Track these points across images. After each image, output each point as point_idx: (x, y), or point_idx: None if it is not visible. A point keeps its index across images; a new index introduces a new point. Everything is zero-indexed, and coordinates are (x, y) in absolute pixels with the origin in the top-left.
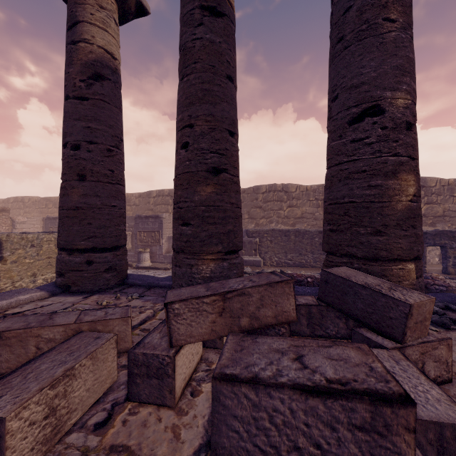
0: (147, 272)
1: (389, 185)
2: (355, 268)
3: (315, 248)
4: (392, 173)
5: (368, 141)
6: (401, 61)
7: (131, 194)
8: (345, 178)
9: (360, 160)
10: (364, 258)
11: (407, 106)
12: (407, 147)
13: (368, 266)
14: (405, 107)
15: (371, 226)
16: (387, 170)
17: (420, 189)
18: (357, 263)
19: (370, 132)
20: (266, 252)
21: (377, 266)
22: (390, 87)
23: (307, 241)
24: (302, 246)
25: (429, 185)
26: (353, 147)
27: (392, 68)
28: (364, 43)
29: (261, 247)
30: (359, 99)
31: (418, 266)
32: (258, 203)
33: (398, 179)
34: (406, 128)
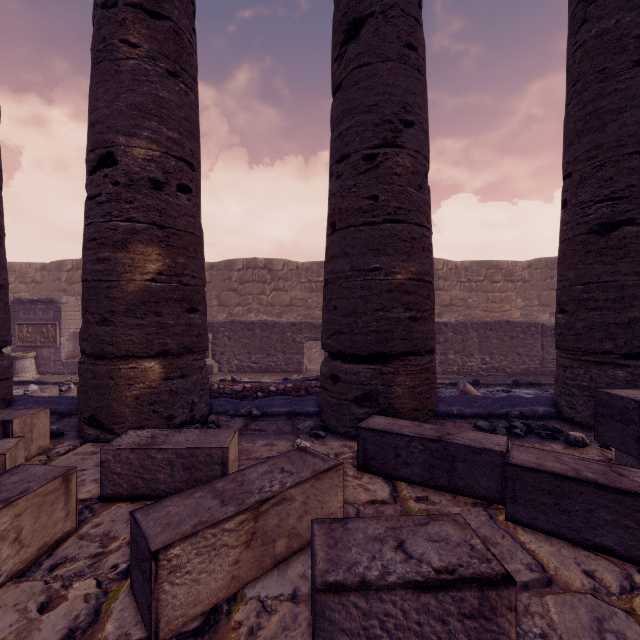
0: (18, 390)
1: (119, 259)
2: (84, 370)
3: (287, 346)
4: (123, 243)
5: (100, 199)
6: (143, 100)
7: (27, 264)
8: (84, 248)
9: (92, 224)
10: (93, 356)
11: (152, 159)
12: (148, 211)
13: (94, 366)
14: (147, 160)
15: (98, 313)
16: (117, 239)
17: (184, 266)
18: (87, 362)
19: (101, 188)
20: (222, 353)
21: (103, 365)
22: (124, 131)
23: (277, 336)
24: (270, 344)
25: (436, 268)
26: (89, 206)
27: (128, 107)
28: (100, 68)
29: (216, 346)
30: (93, 142)
31: (174, 363)
32: (232, 284)
33: (129, 251)
34: (153, 187)
